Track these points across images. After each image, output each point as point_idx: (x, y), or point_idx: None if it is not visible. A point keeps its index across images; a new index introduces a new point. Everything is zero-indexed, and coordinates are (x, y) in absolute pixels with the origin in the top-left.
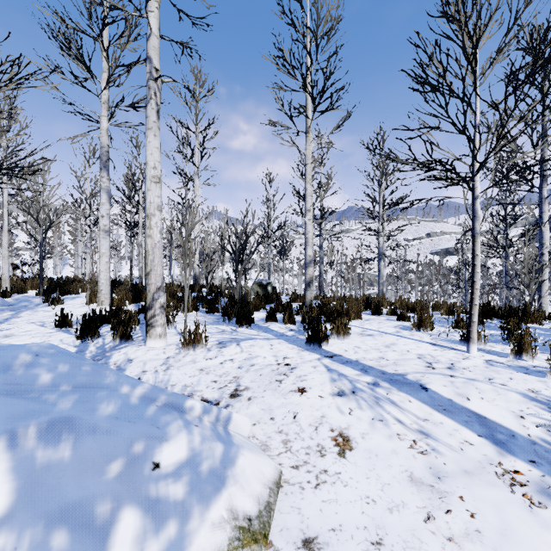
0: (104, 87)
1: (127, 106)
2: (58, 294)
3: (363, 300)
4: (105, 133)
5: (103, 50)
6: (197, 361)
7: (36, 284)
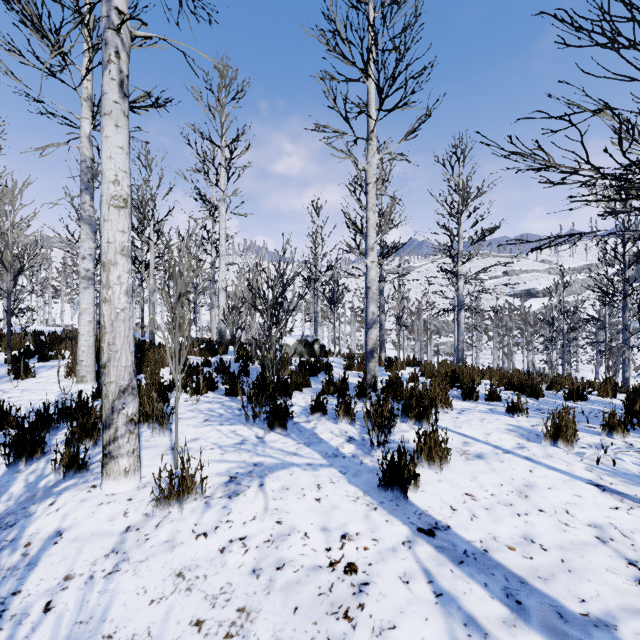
0: (83, 76)
1: None
2: (28, 363)
3: (445, 370)
4: (87, 142)
5: (84, 26)
6: (178, 541)
7: (12, 344)
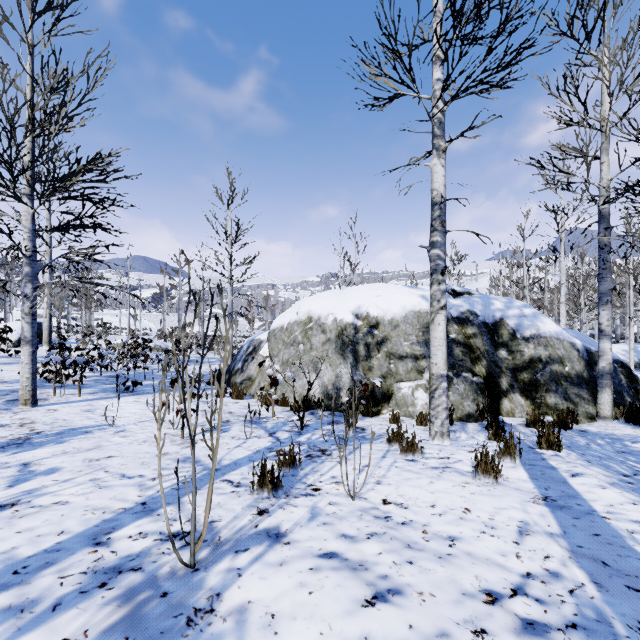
0: None
1: None
2: None
3: None
4: None
5: None
6: None
7: None
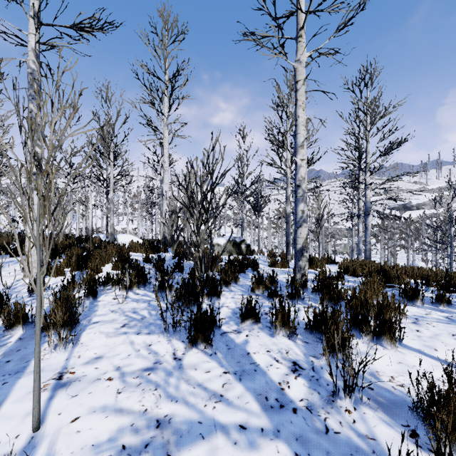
0: None
1: (67, 26)
2: None
3: (368, 268)
4: (33, 56)
5: None
6: None
7: None
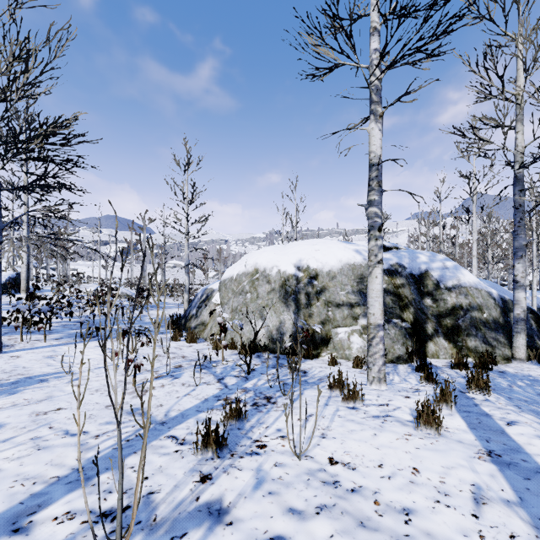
0: None
1: None
2: None
3: None
4: None
5: None
6: None
7: None
